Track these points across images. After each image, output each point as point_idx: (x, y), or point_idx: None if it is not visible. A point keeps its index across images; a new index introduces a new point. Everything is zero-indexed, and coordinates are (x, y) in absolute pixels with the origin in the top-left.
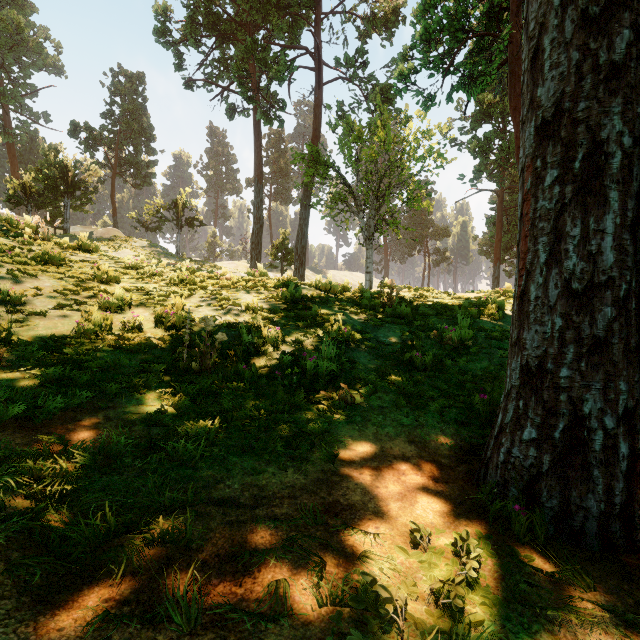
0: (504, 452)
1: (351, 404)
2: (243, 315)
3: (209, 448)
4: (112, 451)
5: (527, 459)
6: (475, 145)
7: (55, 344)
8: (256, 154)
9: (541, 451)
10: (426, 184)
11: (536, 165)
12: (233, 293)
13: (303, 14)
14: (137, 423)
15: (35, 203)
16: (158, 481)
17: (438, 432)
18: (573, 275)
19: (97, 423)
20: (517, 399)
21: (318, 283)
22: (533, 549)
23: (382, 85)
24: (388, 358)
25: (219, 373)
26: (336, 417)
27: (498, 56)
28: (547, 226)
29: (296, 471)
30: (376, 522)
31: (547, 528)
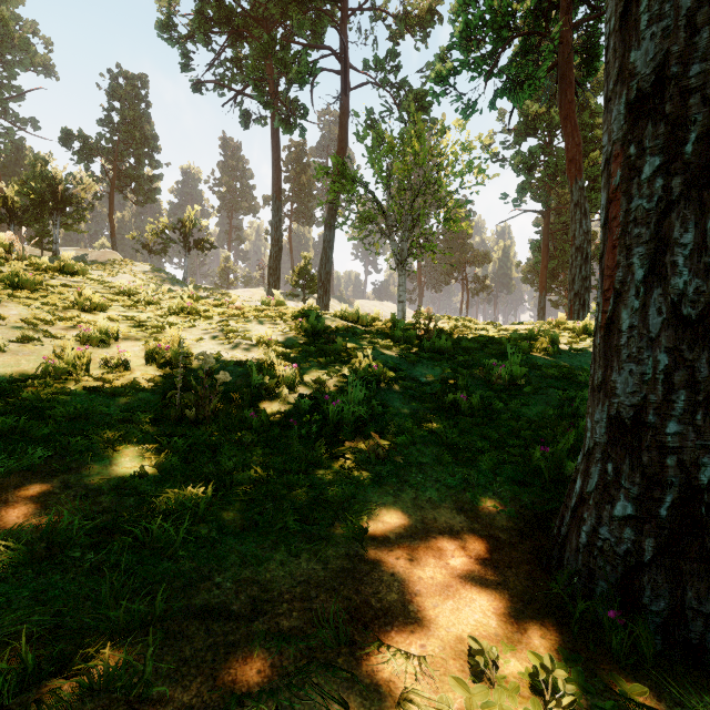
0: (587, 531)
1: (383, 460)
2: (254, 350)
3: (196, 527)
4: (59, 536)
5: (621, 543)
6: (519, 161)
7: (12, 386)
8: (274, 167)
9: (641, 533)
10: (466, 203)
11: (629, 153)
12: (243, 324)
13: (327, 10)
14: (105, 491)
15: (19, 221)
16: (117, 582)
17: (492, 496)
18: (684, 296)
19: (50, 493)
20: (604, 461)
21: (344, 312)
22: (638, 675)
23: (416, 91)
24: (427, 401)
25: (220, 421)
26: (365, 478)
27: (547, 57)
28: (645, 232)
29: (312, 557)
30: (421, 636)
31: (652, 640)
